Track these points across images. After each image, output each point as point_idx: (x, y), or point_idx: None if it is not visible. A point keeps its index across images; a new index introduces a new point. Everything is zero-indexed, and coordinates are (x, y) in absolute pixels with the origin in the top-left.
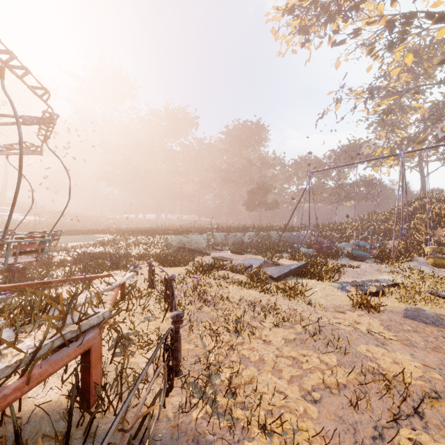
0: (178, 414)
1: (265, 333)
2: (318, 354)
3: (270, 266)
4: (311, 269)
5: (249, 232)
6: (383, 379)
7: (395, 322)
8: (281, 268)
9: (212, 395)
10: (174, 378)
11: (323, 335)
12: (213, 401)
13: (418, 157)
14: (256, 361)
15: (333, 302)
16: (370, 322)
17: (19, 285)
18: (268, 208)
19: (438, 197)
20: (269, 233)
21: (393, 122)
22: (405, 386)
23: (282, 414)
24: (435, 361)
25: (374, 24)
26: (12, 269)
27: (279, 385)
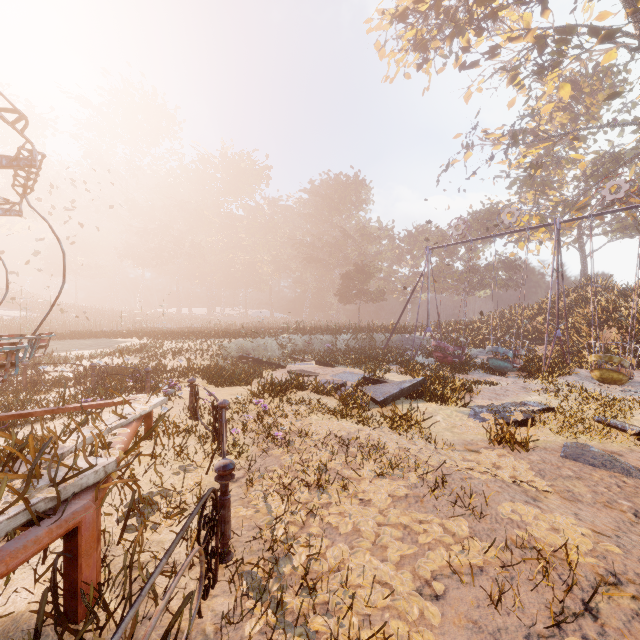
0: (222, 628)
1: (362, 487)
2: (441, 518)
3: (372, 384)
4: (431, 388)
5: (344, 334)
6: (537, 557)
7: (550, 464)
8: (388, 386)
9: (277, 594)
10: (220, 565)
11: (449, 488)
12: (279, 604)
13: (578, 229)
14: (349, 532)
15: (462, 437)
16: (515, 466)
17: None
18: (371, 299)
19: (604, 284)
20: (371, 335)
21: (543, 179)
22: (569, 567)
23: (386, 622)
24: (609, 524)
25: (518, 41)
26: None
27: (382, 572)
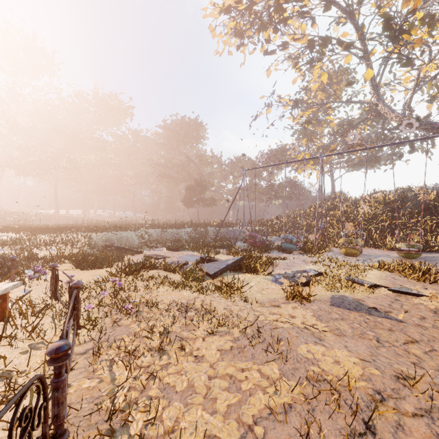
0: None
1: (197, 345)
2: (258, 364)
3: (206, 262)
4: (247, 263)
5: (187, 228)
6: (330, 389)
7: (324, 311)
8: (217, 263)
9: None
10: None
11: (262, 338)
12: None
13: (330, 164)
14: (184, 389)
15: (268, 296)
16: (303, 314)
17: None
18: (206, 204)
19: (344, 197)
20: (207, 229)
21: (311, 132)
22: (350, 392)
23: None
24: (366, 351)
25: (298, 41)
26: None
27: (212, 426)
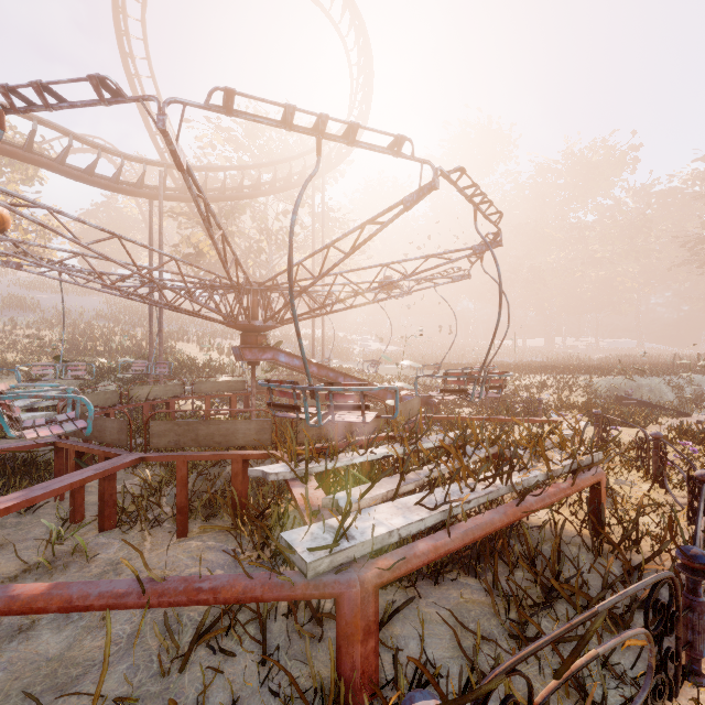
0: None
1: None
2: None
3: None
4: None
5: None
6: None
7: None
8: None
9: None
10: None
11: None
12: None
13: None
14: None
15: None
16: None
17: (464, 417)
18: None
19: None
20: None
21: None
22: None
23: None
24: None
25: None
26: (429, 403)
27: None
